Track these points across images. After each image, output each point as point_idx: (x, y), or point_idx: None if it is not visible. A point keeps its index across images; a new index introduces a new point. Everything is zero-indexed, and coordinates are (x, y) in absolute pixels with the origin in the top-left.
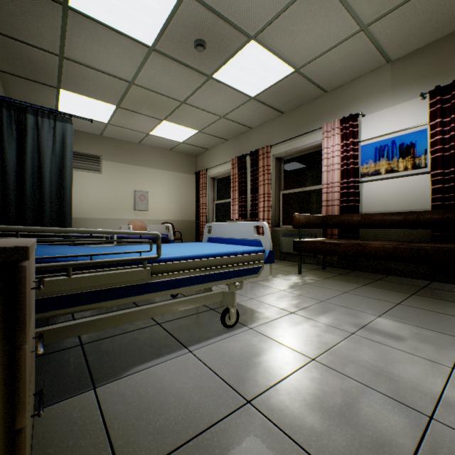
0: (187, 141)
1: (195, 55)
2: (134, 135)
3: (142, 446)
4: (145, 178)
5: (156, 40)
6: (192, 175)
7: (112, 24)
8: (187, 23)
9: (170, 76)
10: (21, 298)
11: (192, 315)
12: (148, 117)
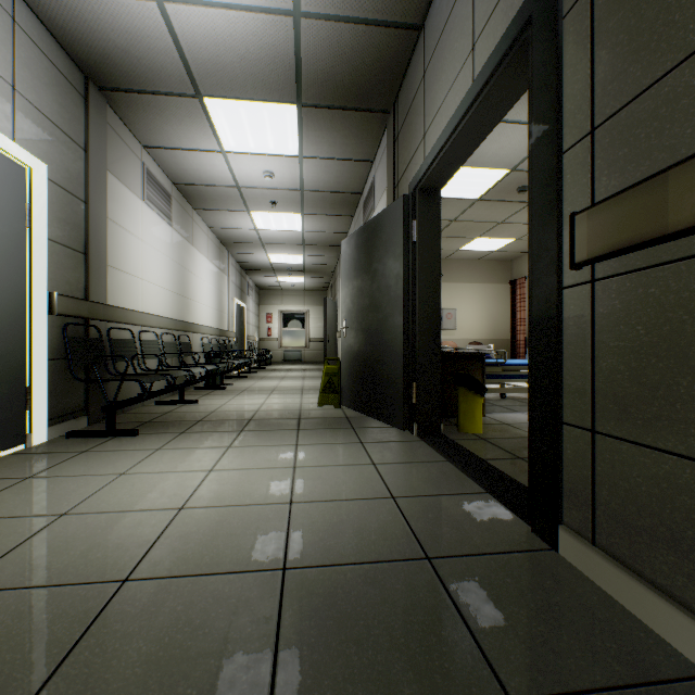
0: (500, 250)
1: (517, 194)
2: (443, 253)
3: (508, 422)
4: (451, 295)
5: (482, 195)
6: (505, 284)
7: (450, 196)
8: (511, 182)
9: (491, 210)
10: (484, 365)
11: (519, 405)
12: (461, 238)
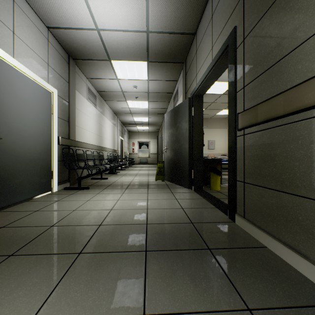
0: None
1: None
2: (209, 116)
3: None
4: (212, 134)
5: (224, 92)
6: None
7: (210, 93)
8: None
9: None
10: (221, 163)
11: None
12: (216, 110)
